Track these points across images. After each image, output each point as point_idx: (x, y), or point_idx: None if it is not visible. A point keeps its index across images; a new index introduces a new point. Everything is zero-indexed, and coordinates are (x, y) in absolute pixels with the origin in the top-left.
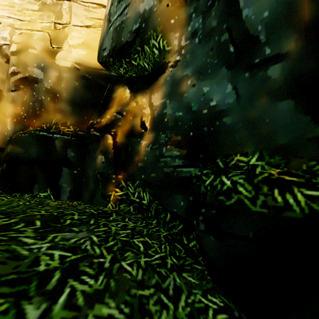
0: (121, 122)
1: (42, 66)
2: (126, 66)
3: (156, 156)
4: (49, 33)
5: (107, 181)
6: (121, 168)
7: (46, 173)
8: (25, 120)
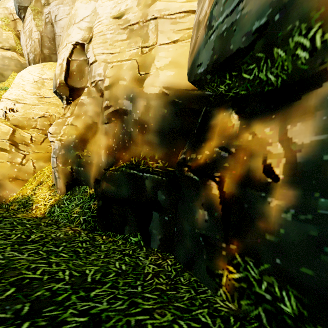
0: (229, 162)
1: (131, 96)
2: (231, 82)
3: (311, 238)
4: (136, 60)
5: (215, 250)
6: (233, 234)
7: (136, 215)
8: (115, 152)
